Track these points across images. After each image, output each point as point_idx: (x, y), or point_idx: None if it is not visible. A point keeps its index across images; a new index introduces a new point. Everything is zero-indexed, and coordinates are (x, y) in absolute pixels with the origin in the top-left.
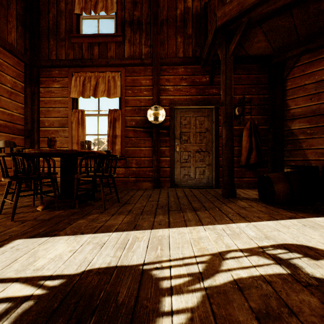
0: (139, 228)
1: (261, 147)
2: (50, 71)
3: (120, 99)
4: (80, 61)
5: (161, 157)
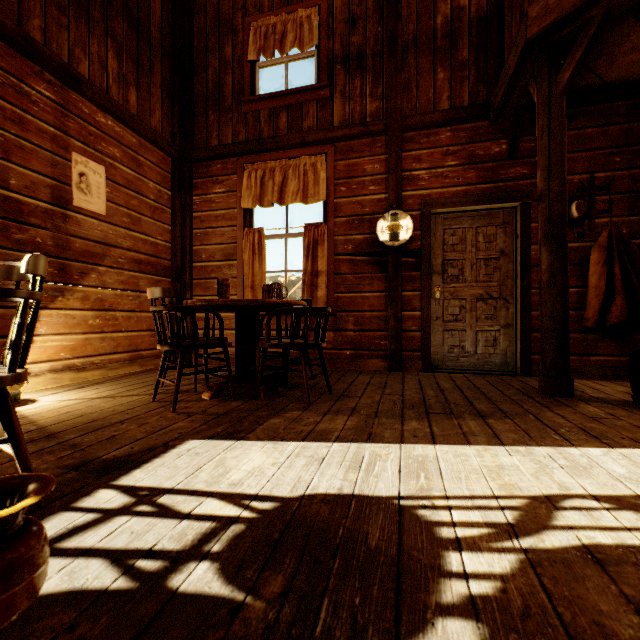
0: (377, 439)
1: (638, 286)
2: (210, 166)
3: (325, 204)
4: (256, 142)
5: (404, 311)
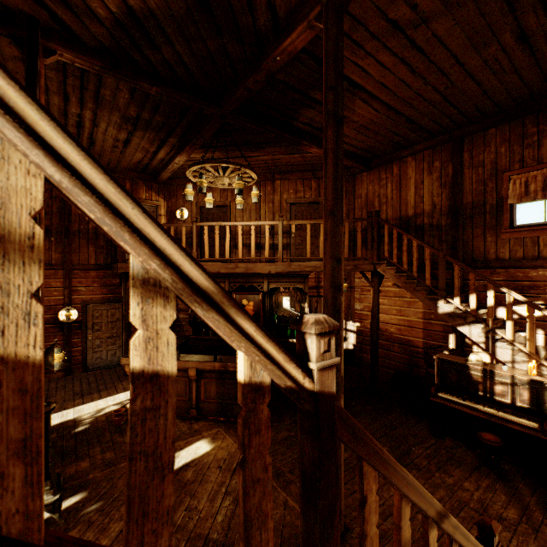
0: (67, 409)
1: None
2: None
3: None
4: None
5: (74, 348)
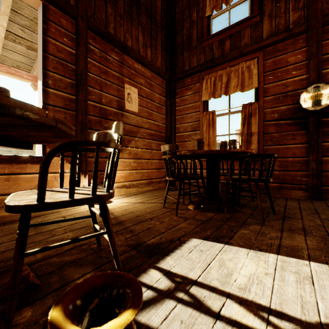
0: None
1: None
2: (184, 81)
3: (256, 90)
4: (210, 62)
5: (323, 157)
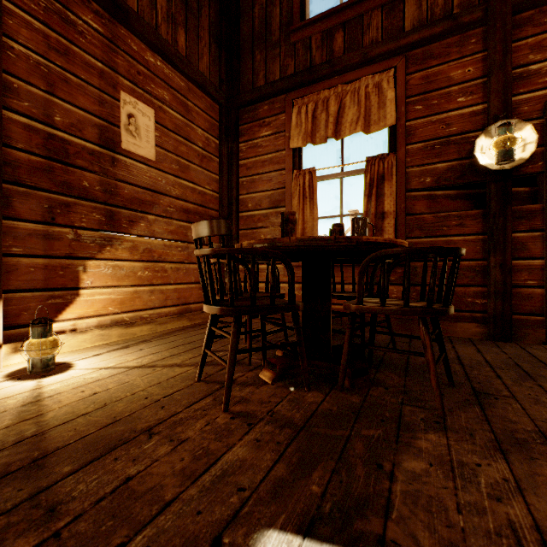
0: None
1: None
2: (256, 110)
3: (391, 131)
4: (307, 72)
5: (514, 259)
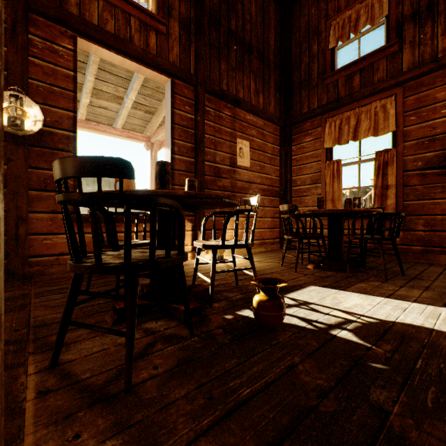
0: None
1: None
2: (302, 126)
3: (393, 133)
4: (335, 102)
5: None
